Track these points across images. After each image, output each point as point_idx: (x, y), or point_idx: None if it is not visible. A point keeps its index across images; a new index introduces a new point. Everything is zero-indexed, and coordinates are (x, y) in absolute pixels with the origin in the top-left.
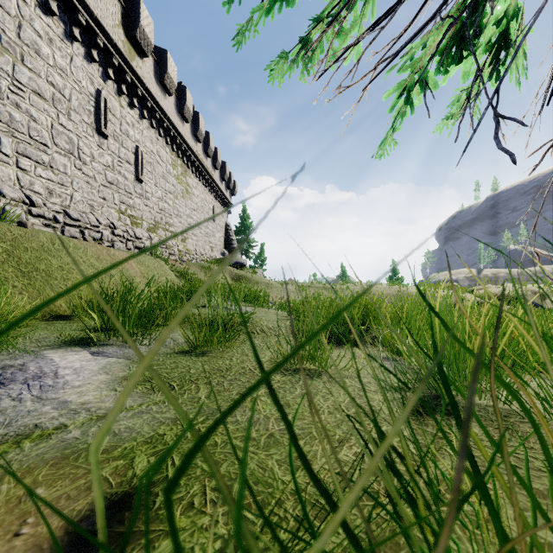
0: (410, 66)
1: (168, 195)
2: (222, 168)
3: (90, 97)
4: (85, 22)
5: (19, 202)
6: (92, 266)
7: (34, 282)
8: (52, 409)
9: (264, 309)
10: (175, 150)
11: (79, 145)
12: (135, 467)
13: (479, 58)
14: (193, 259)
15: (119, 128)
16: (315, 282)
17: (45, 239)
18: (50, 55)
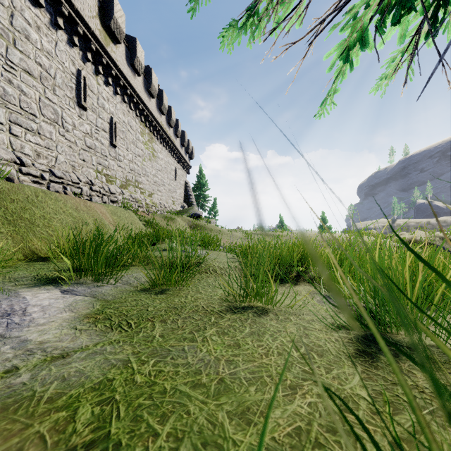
0: (352, 26)
1: (137, 158)
2: (182, 136)
3: (72, 75)
4: (68, 13)
5: (9, 161)
6: (71, 216)
7: (18, 228)
8: (10, 348)
9: (217, 252)
10: (143, 121)
11: (63, 116)
12: (77, 420)
13: (415, 19)
14: (158, 211)
15: (96, 102)
16: (259, 230)
17: (30, 192)
18: (38, 40)
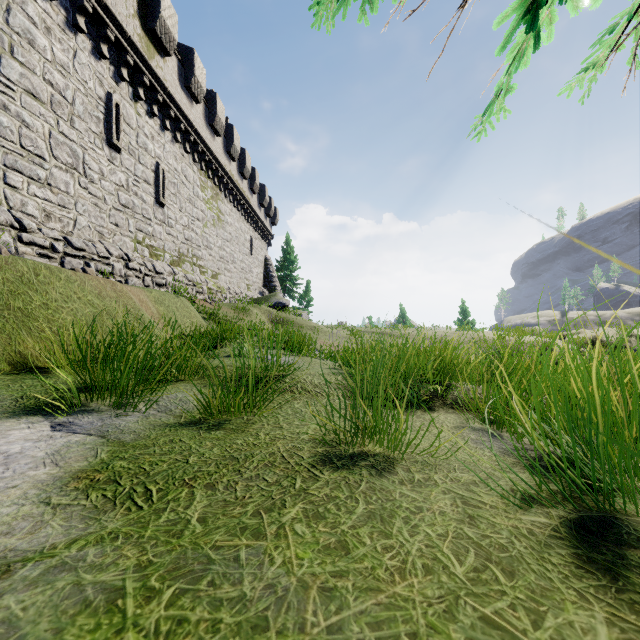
0: None
1: (195, 223)
2: (261, 192)
3: (98, 101)
4: (92, 10)
5: None
6: (91, 304)
7: (3, 323)
8: None
9: (309, 359)
10: (204, 169)
11: (85, 159)
12: None
13: None
14: (226, 299)
15: (135, 140)
16: (371, 327)
17: (25, 269)
18: (48, 48)
